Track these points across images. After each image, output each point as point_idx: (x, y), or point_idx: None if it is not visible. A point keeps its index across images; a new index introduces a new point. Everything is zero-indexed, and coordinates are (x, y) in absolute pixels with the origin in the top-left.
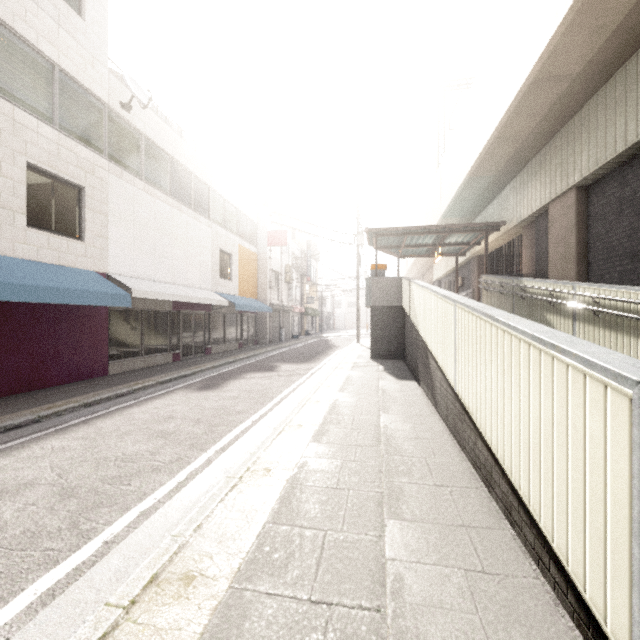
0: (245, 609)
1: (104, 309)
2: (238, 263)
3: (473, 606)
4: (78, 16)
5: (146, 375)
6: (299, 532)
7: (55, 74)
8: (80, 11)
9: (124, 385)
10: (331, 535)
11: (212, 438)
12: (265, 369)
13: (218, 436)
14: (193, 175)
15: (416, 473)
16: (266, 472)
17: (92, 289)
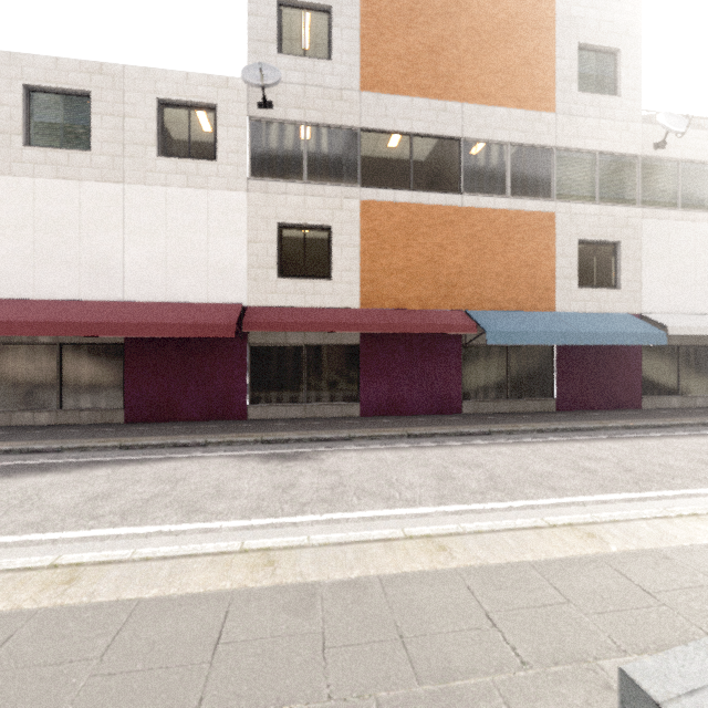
0: None
1: (637, 347)
2: None
3: None
4: (614, 97)
5: (683, 415)
6: None
7: (596, 160)
8: (615, 91)
9: (659, 419)
10: None
11: None
12: None
13: None
14: None
15: None
16: None
17: (628, 331)
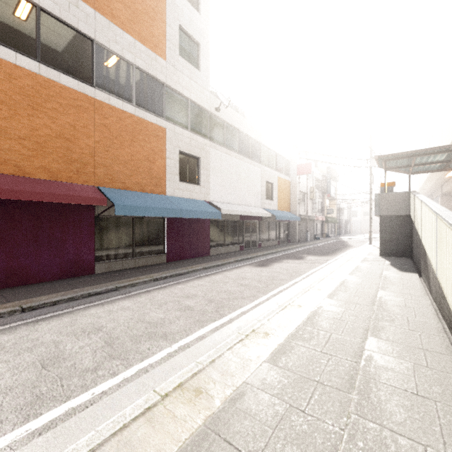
0: (291, 347)
1: (208, 220)
2: (277, 189)
3: (412, 374)
4: (197, 70)
5: (228, 257)
6: (317, 331)
7: (188, 104)
8: (198, 67)
9: (219, 261)
10: (334, 335)
11: (268, 290)
12: (296, 258)
13: (271, 289)
14: (250, 138)
15: (396, 322)
16: (299, 307)
17: (205, 210)
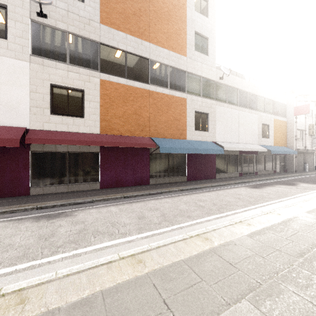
0: (265, 233)
1: (214, 155)
2: (273, 128)
3: None
4: (207, 56)
5: (229, 180)
6: (287, 229)
7: (201, 79)
8: (207, 54)
9: (222, 182)
10: (300, 233)
11: (257, 203)
12: (288, 184)
13: (259, 203)
14: (248, 93)
15: None
16: (278, 214)
17: (212, 148)
